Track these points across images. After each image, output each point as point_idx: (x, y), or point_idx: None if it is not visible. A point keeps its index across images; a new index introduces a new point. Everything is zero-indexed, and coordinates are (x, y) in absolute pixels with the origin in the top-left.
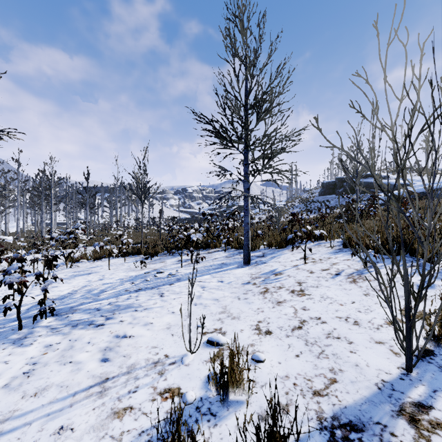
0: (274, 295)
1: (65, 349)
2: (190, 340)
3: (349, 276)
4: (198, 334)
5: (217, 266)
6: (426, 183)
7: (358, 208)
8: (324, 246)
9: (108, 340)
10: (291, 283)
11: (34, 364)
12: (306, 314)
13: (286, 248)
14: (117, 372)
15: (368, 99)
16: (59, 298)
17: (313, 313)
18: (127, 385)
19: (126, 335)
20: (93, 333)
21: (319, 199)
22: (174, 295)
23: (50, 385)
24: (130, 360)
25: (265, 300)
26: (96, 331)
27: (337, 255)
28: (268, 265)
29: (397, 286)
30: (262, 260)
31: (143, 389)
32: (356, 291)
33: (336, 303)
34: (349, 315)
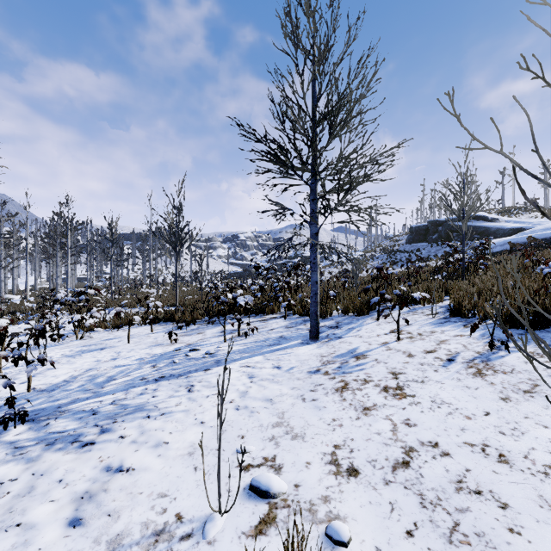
0: (357, 394)
1: (18, 495)
2: (219, 491)
3: (470, 364)
4: (237, 469)
5: (274, 341)
6: (549, 227)
7: (465, 260)
8: (423, 314)
9: (92, 477)
10: (381, 374)
11: None
12: (413, 435)
13: (369, 315)
14: None
15: None
16: (49, 388)
17: (423, 434)
18: None
19: (123, 466)
20: (73, 460)
21: (406, 248)
22: (208, 389)
23: None
24: (117, 524)
25: (344, 404)
26: (78, 457)
27: (443, 327)
28: (345, 341)
29: None
30: (336, 332)
31: None
32: (487, 391)
33: (459, 414)
34: (486, 441)
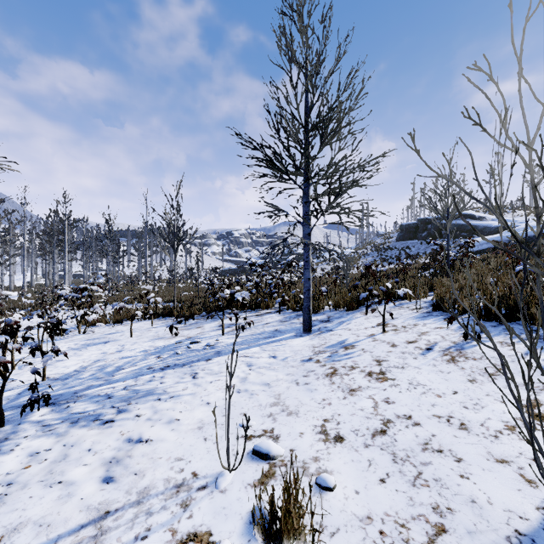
0: (345, 379)
1: (55, 461)
2: (228, 452)
3: (446, 352)
4: (241, 439)
5: (269, 334)
6: (533, 225)
7: (449, 258)
8: (408, 308)
9: (117, 447)
10: (366, 361)
11: (8, 486)
12: (391, 410)
13: (358, 310)
14: (123, 501)
15: (492, 105)
16: (62, 377)
17: (400, 409)
18: (134, 524)
19: (142, 438)
20: (97, 434)
21: (397, 245)
22: (211, 376)
23: (24, 523)
24: (144, 480)
25: (333, 387)
26: (101, 432)
27: (425, 320)
28: (335, 334)
29: (514, 369)
30: (327, 326)
31: (157, 533)
32: (457, 374)
33: (431, 393)
34: (451, 414)
